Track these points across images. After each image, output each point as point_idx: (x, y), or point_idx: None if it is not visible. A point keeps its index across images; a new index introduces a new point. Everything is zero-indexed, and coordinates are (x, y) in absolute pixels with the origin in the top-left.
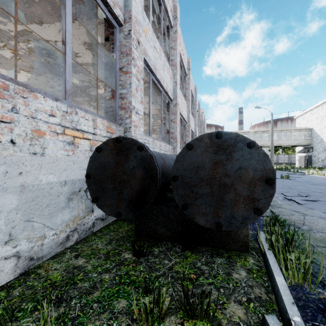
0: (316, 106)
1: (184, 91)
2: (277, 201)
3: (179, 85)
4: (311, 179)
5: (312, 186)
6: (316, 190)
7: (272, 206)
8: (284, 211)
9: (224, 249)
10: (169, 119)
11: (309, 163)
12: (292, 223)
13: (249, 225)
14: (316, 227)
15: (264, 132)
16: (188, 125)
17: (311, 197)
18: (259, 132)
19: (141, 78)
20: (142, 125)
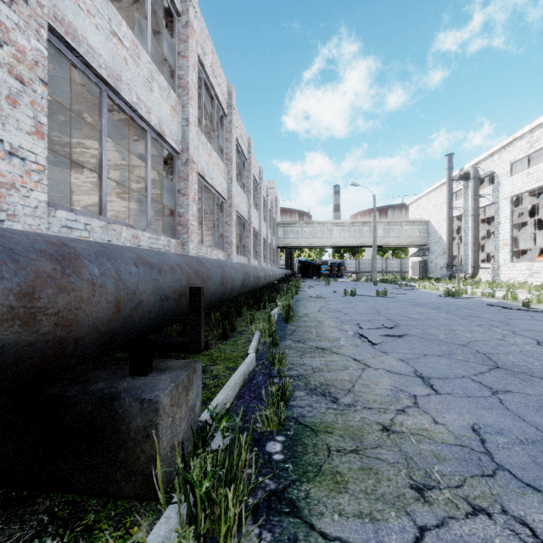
0: (433, 188)
1: (222, 144)
2: (340, 340)
3: (197, 127)
4: (419, 296)
5: (412, 309)
6: (413, 316)
7: (325, 350)
8: (337, 361)
9: (103, 496)
10: (173, 188)
11: (425, 271)
12: (329, 391)
13: (160, 432)
14: (367, 396)
15: (365, 224)
16: (229, 204)
17: (399, 329)
18: (357, 224)
19: (38, 78)
20: (43, 185)
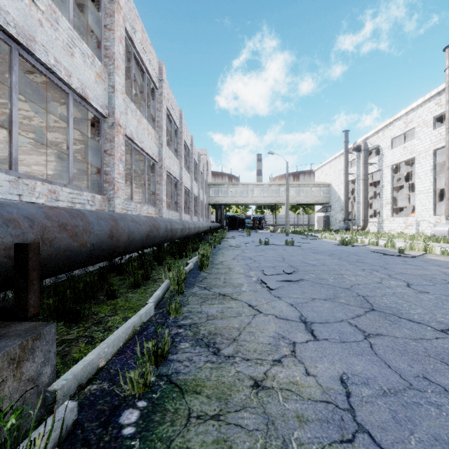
0: (333, 157)
1: (154, 113)
2: (243, 285)
3: (124, 95)
4: (320, 244)
5: (312, 256)
6: (311, 262)
7: (226, 296)
8: (233, 308)
9: None
10: (100, 149)
11: (327, 224)
12: (215, 341)
13: None
14: (249, 345)
15: (280, 186)
16: (160, 165)
17: (297, 274)
18: (274, 185)
19: None
20: None
